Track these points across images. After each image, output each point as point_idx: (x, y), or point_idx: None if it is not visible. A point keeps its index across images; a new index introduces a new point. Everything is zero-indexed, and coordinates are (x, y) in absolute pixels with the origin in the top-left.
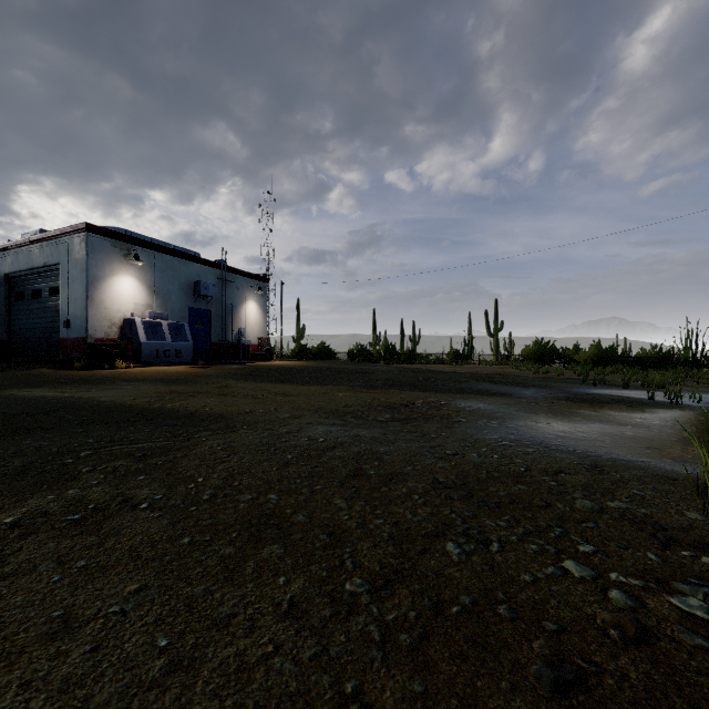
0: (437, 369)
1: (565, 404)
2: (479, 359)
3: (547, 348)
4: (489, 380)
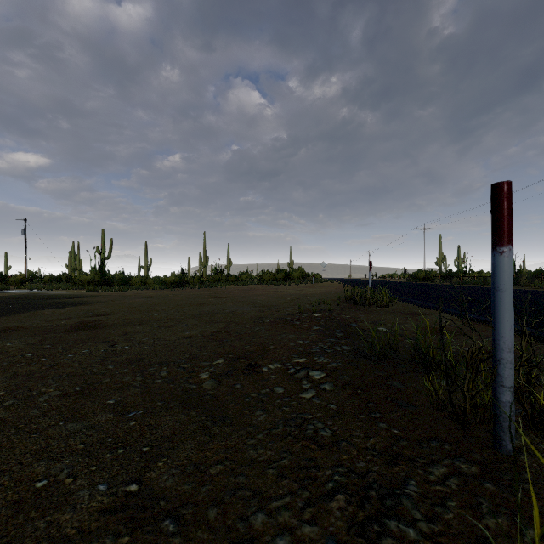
0: None
1: None
2: None
3: None
4: None
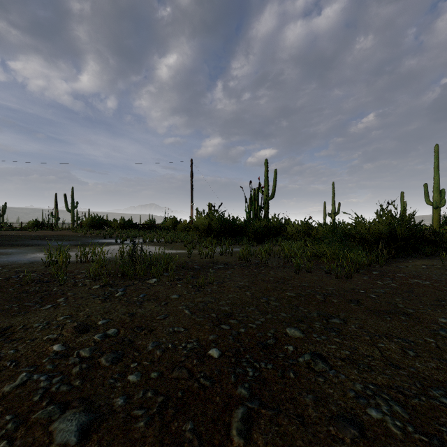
0: (9, 234)
1: (69, 247)
2: (53, 226)
3: (100, 220)
4: (42, 239)
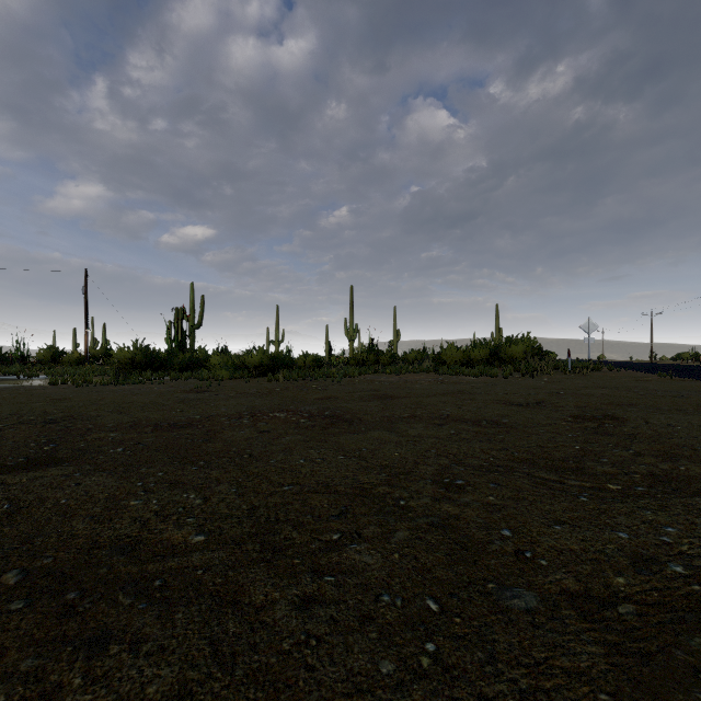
0: None
1: None
2: None
3: None
4: None
